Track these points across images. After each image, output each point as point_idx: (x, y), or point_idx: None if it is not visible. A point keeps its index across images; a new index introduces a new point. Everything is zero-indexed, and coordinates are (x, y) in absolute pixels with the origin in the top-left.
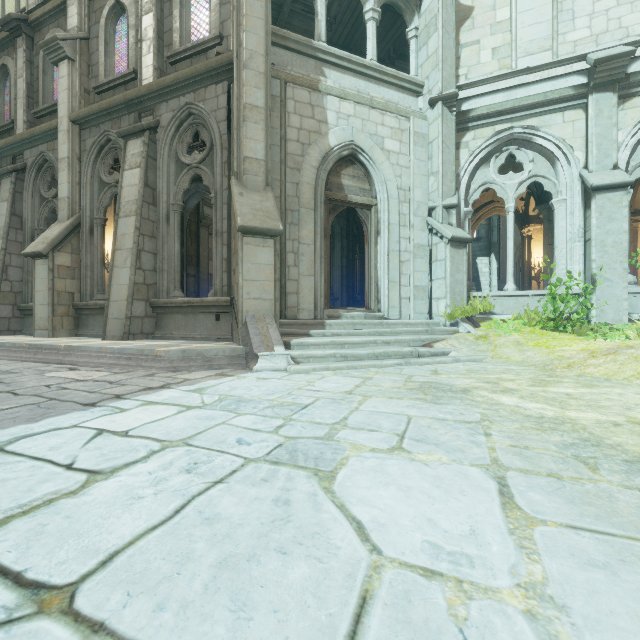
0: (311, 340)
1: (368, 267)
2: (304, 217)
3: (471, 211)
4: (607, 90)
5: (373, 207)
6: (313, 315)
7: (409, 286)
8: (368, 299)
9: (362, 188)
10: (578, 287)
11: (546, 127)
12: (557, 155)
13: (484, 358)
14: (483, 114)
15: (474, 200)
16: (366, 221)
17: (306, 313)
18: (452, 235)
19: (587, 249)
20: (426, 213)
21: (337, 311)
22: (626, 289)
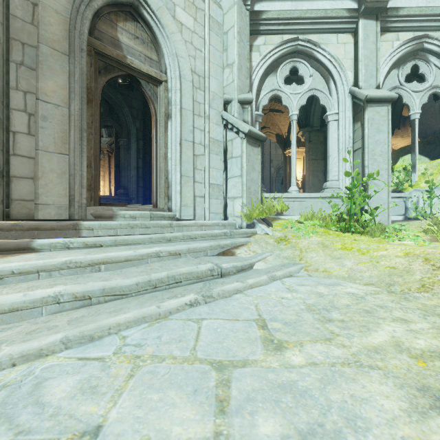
0: (12, 264)
1: (156, 156)
2: (48, 61)
3: (261, 115)
4: (372, 18)
5: (162, 83)
6: (66, 214)
7: (204, 183)
8: (156, 195)
9: (148, 56)
10: (348, 191)
11: (324, 45)
12: (332, 72)
13: (298, 269)
14: (274, 19)
15: (263, 106)
16: (153, 99)
17: (52, 210)
18: (249, 129)
19: (356, 158)
20: (221, 107)
21: (110, 209)
22: (390, 193)
